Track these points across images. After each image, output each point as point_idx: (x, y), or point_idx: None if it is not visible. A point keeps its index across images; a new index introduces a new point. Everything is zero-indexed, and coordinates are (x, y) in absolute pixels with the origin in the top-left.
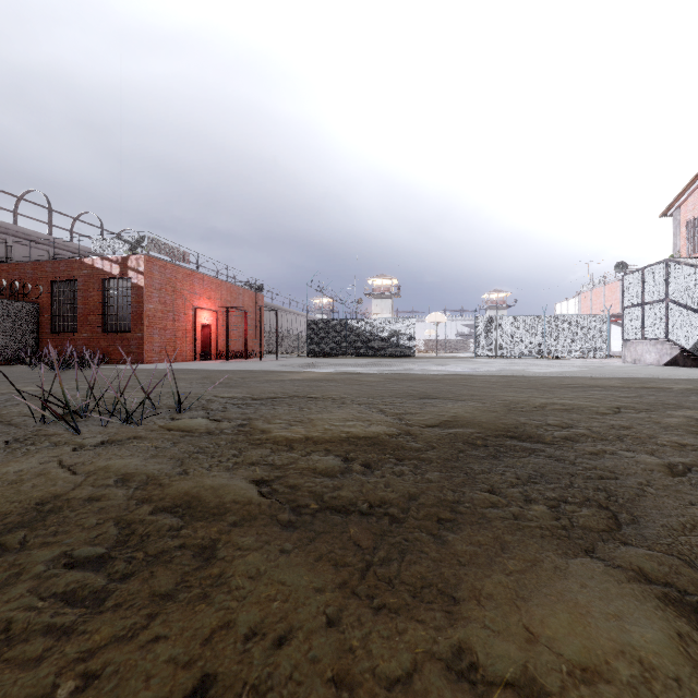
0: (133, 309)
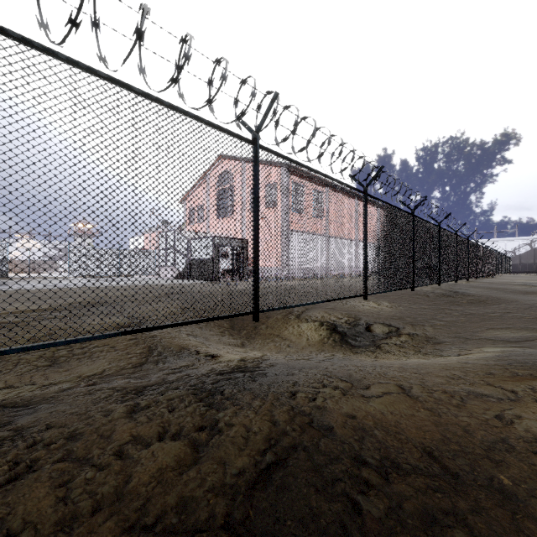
0: None
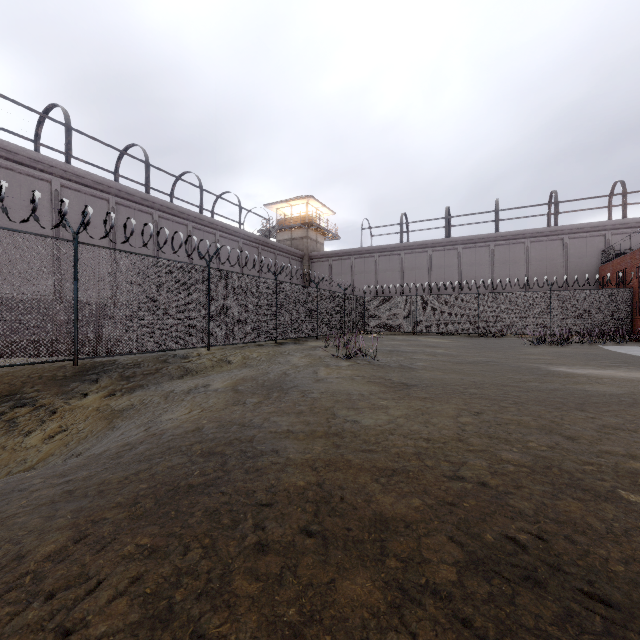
0: None
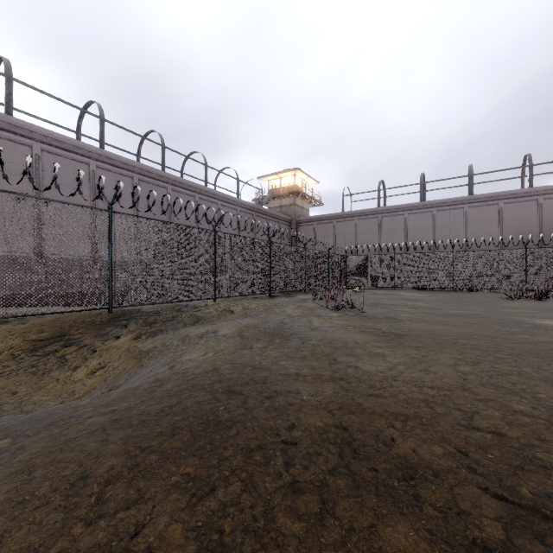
0: None
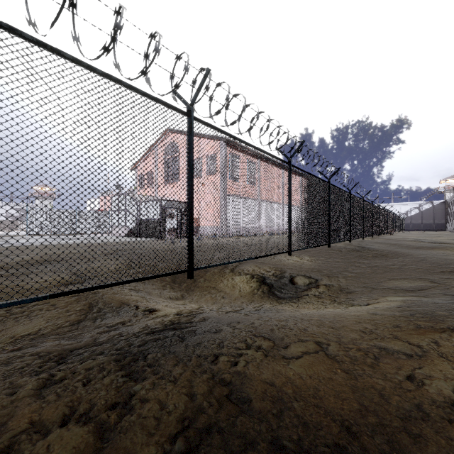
0: None
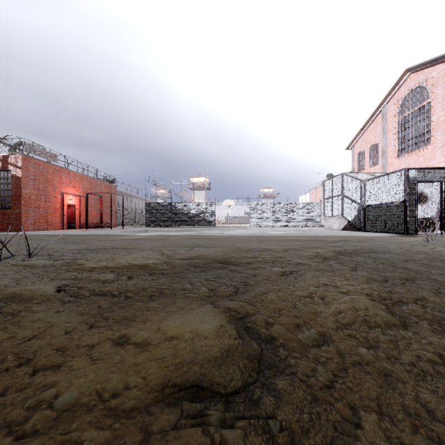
0: (12, 192)
